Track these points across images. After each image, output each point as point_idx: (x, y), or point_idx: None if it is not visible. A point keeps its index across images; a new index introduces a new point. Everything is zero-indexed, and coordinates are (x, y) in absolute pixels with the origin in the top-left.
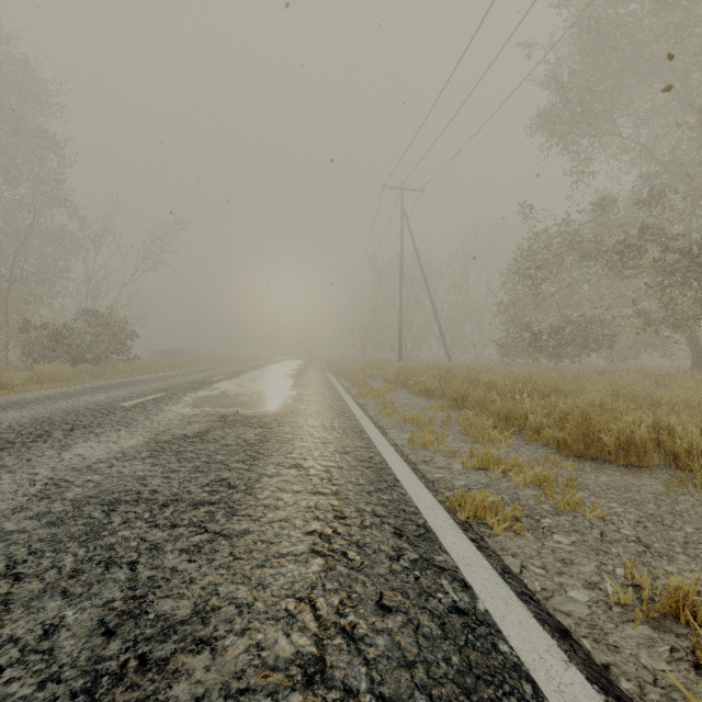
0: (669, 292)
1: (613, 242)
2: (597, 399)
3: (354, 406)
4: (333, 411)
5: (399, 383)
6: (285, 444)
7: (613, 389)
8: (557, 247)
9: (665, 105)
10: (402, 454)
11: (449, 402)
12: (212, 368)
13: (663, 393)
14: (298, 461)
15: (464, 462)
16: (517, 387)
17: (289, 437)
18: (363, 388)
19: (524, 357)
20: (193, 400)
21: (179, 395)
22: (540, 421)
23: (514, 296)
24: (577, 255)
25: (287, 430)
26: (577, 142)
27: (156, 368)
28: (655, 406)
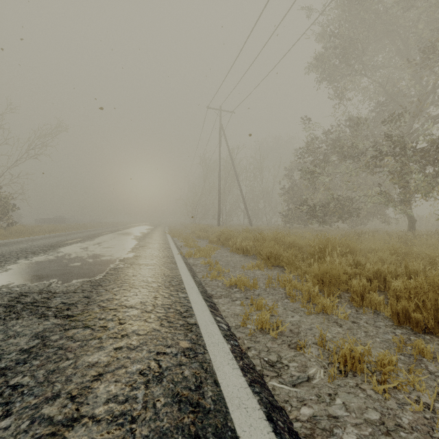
0: (407, 177)
1: (362, 146)
2: (384, 258)
3: (184, 269)
4: (161, 278)
5: (220, 242)
6: (63, 362)
7: (393, 249)
8: (325, 149)
9: (389, 60)
10: (242, 361)
11: (261, 259)
12: (78, 231)
13: (427, 251)
14: (50, 437)
15: (330, 372)
16: (326, 250)
17: (82, 337)
18: (193, 247)
19: (299, 223)
20: (13, 269)
21: (7, 262)
22: (362, 285)
23: (293, 183)
24: (337, 154)
25: (90, 319)
26: (337, 79)
27: (32, 232)
28: (433, 263)
